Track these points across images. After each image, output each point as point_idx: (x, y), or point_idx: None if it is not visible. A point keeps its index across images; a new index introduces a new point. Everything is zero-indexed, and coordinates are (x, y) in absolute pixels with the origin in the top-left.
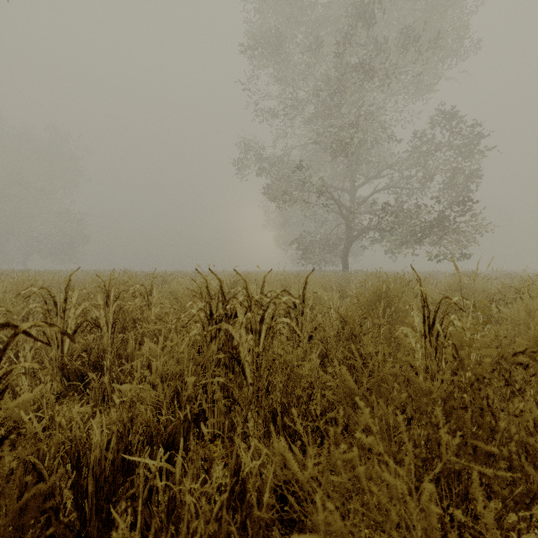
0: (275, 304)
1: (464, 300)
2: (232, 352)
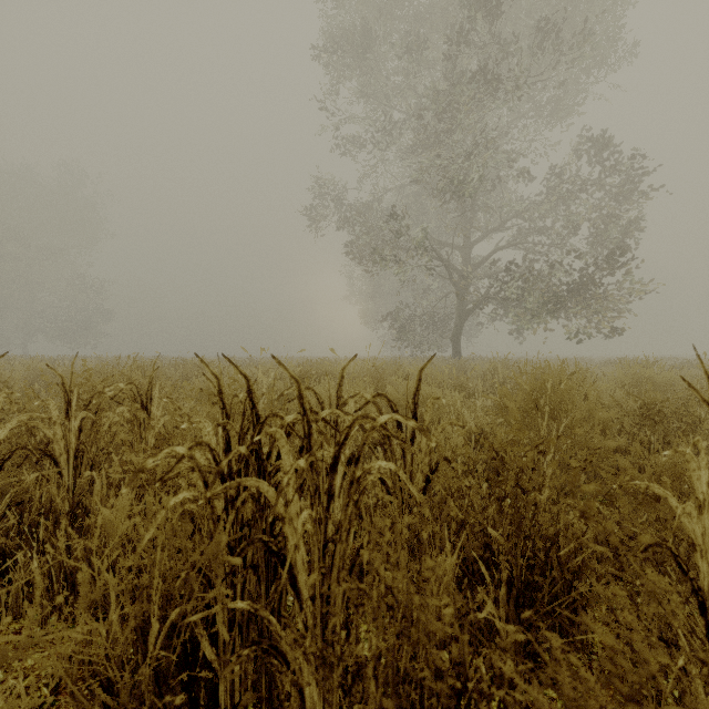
0: (362, 428)
1: None
2: (267, 539)
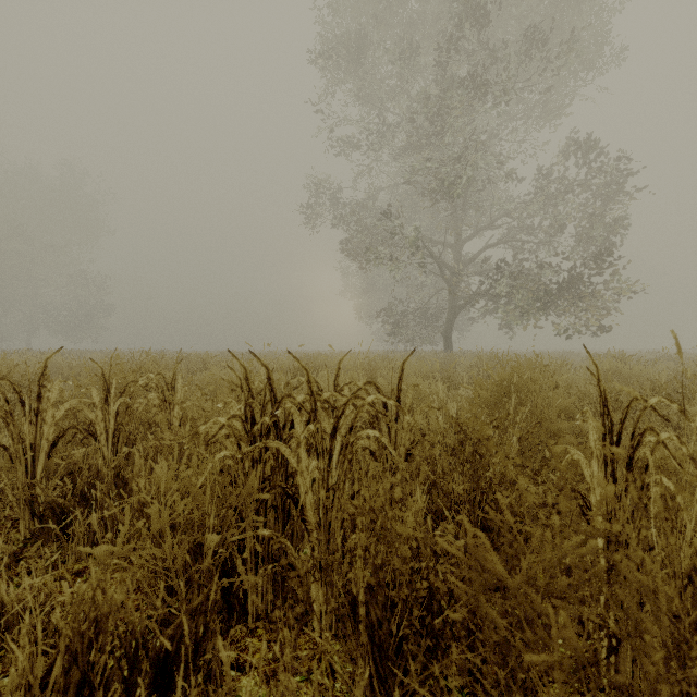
0: (355, 406)
1: (668, 402)
2: (285, 486)
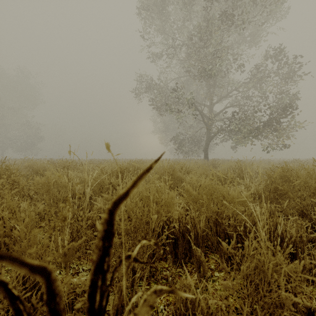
0: None
1: None
2: None
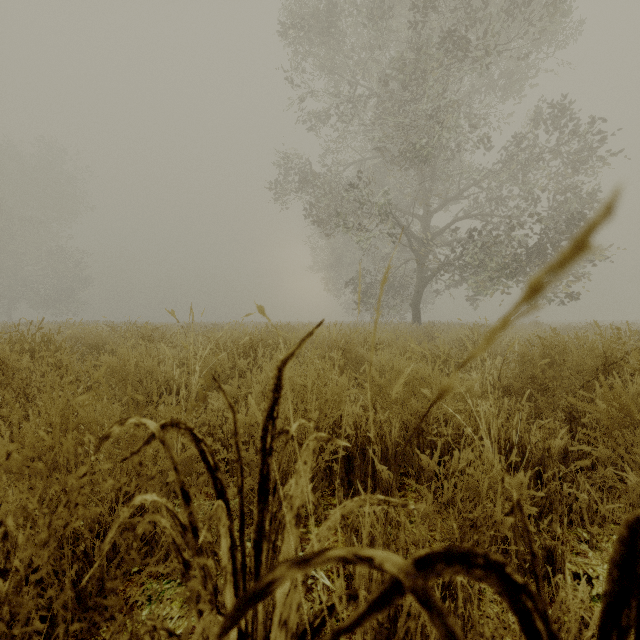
0: None
1: None
2: None
